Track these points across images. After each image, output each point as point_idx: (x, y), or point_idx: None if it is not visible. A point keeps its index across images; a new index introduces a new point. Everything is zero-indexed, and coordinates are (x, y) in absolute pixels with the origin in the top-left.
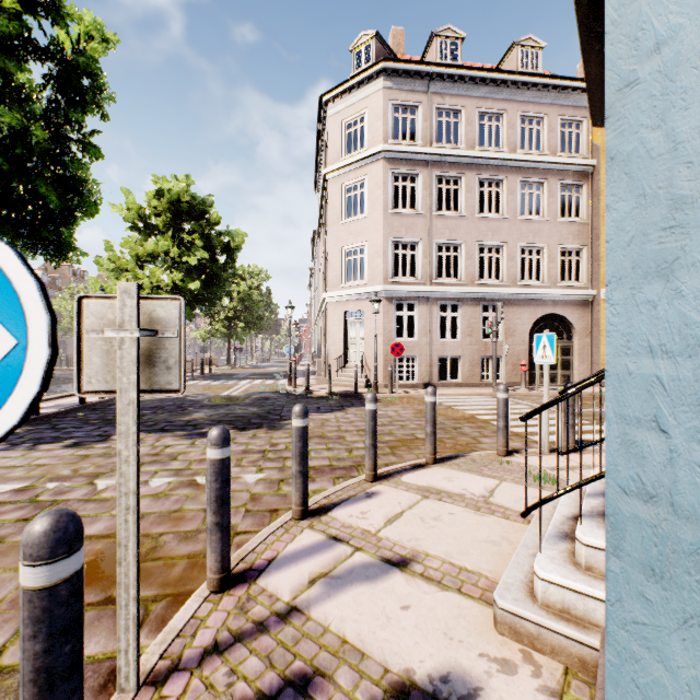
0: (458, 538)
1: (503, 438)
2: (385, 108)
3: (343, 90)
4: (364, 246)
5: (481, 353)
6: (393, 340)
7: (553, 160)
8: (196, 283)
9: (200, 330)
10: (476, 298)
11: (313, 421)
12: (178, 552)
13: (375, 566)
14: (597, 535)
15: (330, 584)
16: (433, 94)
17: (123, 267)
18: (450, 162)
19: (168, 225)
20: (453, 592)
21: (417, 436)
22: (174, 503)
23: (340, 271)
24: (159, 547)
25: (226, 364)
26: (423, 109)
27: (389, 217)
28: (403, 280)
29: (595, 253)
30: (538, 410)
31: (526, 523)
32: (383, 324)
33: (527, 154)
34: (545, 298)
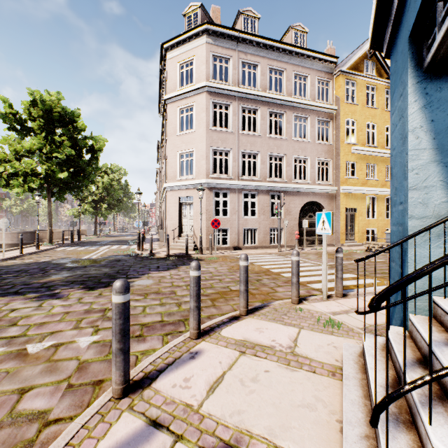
0: (278, 405)
1: (296, 290)
2: (207, 57)
3: (178, 41)
4: (193, 152)
5: (270, 226)
6: (213, 217)
7: (314, 104)
8: (64, 173)
9: (73, 210)
10: (267, 189)
11: (152, 279)
12: None
13: None
14: None
15: None
16: (240, 52)
17: (1, 158)
18: (250, 98)
19: (42, 128)
20: None
21: (231, 289)
22: None
23: (176, 169)
24: None
25: (94, 234)
26: (233, 61)
27: (210, 132)
28: (219, 176)
29: (337, 164)
30: (386, 295)
31: (331, 376)
32: (206, 206)
33: (298, 99)
34: (308, 191)
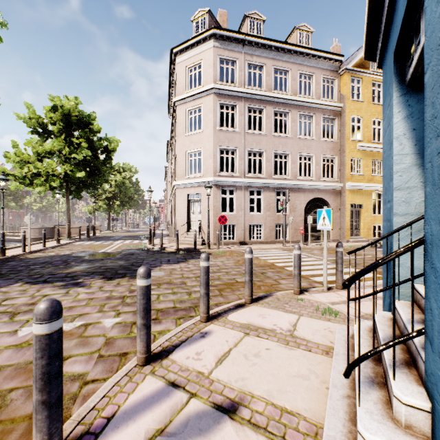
0: (276, 375)
1: (298, 281)
2: (215, 60)
3: (187, 46)
4: (201, 151)
5: (276, 222)
6: (220, 213)
7: (319, 102)
8: (82, 173)
9: (88, 206)
10: (272, 186)
11: (164, 271)
12: (21, 412)
13: (208, 414)
14: (414, 393)
15: None
16: (246, 54)
17: (25, 160)
18: (256, 99)
19: (61, 131)
20: None
21: (237, 280)
22: None
23: (185, 167)
24: (3, 407)
25: (107, 230)
26: (239, 63)
27: (217, 132)
28: (226, 174)
29: (342, 160)
30: (357, 276)
31: (325, 354)
32: (213, 203)
33: (303, 97)
34: (313, 187)
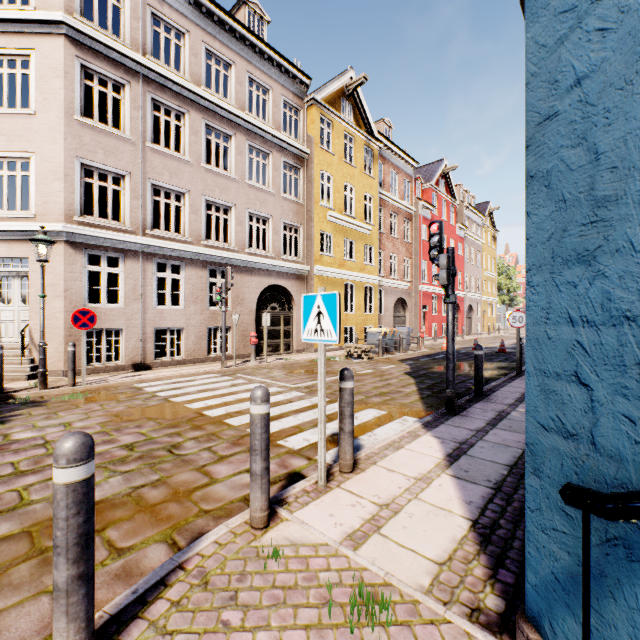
0: None
1: (263, 492)
2: None
3: None
4: (30, 159)
5: (209, 324)
6: (83, 306)
7: (278, 135)
8: None
9: None
10: (203, 260)
11: None
12: None
13: None
14: None
15: None
16: None
17: None
18: (170, 88)
19: None
20: None
21: None
22: None
23: None
24: None
25: None
26: (133, 2)
27: (77, 126)
28: (100, 222)
29: (310, 233)
30: None
31: None
32: (64, 281)
33: (255, 119)
34: (271, 268)
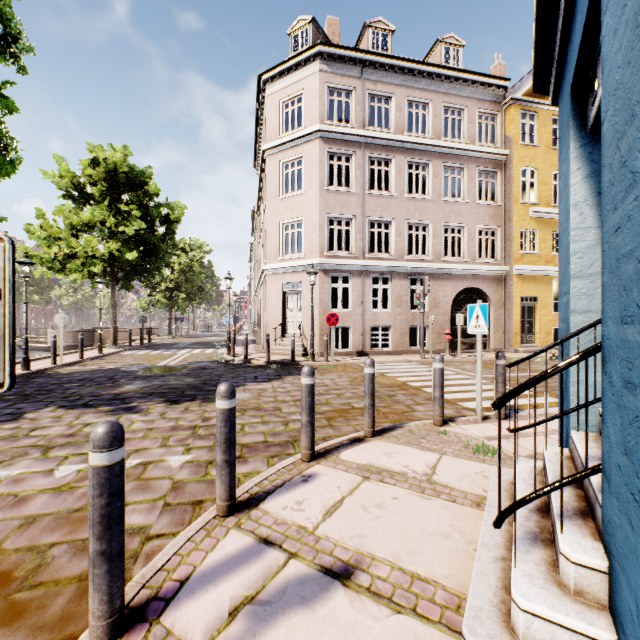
0: (406, 532)
1: (439, 407)
2: (321, 90)
3: (281, 70)
4: (301, 221)
5: (410, 323)
6: (328, 311)
7: (473, 148)
8: (133, 253)
9: (141, 301)
10: (405, 271)
11: (249, 392)
12: (68, 573)
13: (313, 580)
14: (587, 549)
15: (257, 615)
16: (366, 80)
17: (55, 235)
18: (381, 145)
19: (105, 195)
20: (407, 614)
21: (353, 406)
22: (78, 499)
23: (278, 244)
24: (43, 566)
25: (168, 334)
26: (357, 94)
27: (325, 193)
28: (338, 254)
29: (508, 233)
30: (512, 394)
31: (475, 506)
32: (319, 295)
33: (450, 142)
34: (465, 272)
